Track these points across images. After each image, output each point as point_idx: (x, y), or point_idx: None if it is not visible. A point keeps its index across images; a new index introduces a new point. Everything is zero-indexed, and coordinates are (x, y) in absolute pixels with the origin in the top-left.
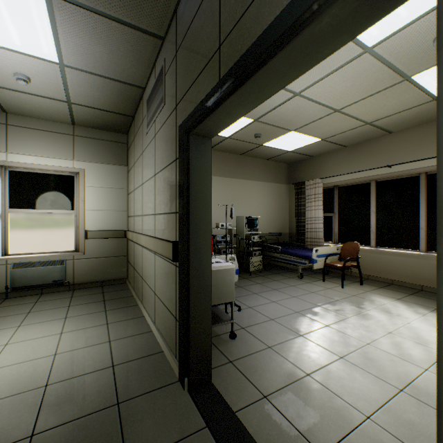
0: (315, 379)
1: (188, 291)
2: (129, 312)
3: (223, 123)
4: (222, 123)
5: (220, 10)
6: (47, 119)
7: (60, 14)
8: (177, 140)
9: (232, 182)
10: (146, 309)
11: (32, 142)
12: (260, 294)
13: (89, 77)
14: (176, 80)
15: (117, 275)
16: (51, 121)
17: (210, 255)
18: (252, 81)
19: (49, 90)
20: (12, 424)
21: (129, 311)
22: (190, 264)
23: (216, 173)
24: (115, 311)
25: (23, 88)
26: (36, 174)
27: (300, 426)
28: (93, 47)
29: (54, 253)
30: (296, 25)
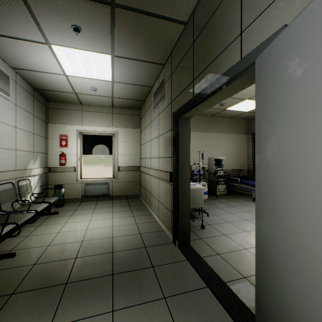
0: (249, 251)
1: (178, 197)
2: (143, 212)
3: (195, 113)
4: (195, 113)
5: (193, 63)
6: (100, 106)
7: (116, 62)
8: (172, 119)
9: (205, 135)
10: (153, 210)
11: (93, 119)
12: (222, 208)
13: (124, 85)
14: (171, 88)
15: (134, 192)
16: (102, 106)
17: (189, 179)
18: (207, 100)
19: (104, 93)
20: (103, 247)
21: (144, 211)
22: (178, 183)
23: (194, 129)
24: (136, 211)
25: (92, 93)
26: (94, 136)
27: (235, 266)
28: (129, 72)
29: (103, 179)
30: (222, 85)
